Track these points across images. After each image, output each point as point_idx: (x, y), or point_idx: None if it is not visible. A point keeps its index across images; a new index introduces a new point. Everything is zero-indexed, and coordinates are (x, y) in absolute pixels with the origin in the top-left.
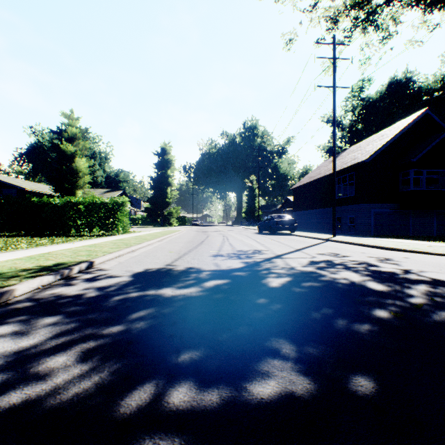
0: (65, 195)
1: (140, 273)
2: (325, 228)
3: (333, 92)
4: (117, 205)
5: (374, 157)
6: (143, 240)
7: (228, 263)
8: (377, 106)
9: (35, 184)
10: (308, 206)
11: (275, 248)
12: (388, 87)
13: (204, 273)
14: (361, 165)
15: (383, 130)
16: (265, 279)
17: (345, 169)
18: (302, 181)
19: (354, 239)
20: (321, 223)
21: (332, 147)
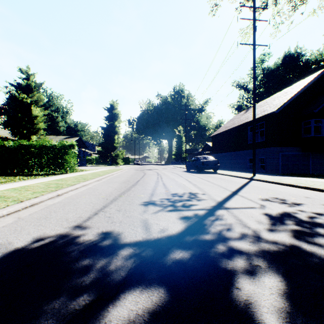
0: (18, 139)
1: (11, 255)
2: (239, 167)
3: (253, 49)
4: (65, 148)
5: (281, 109)
6: (81, 180)
7: (162, 222)
8: (274, 74)
9: (6, 131)
10: (224, 150)
11: (210, 190)
12: (283, 60)
13: (121, 255)
14: (270, 115)
15: (285, 89)
16: (237, 286)
17: (256, 119)
18: (219, 130)
19: (276, 178)
20: (236, 163)
21: (253, 97)
